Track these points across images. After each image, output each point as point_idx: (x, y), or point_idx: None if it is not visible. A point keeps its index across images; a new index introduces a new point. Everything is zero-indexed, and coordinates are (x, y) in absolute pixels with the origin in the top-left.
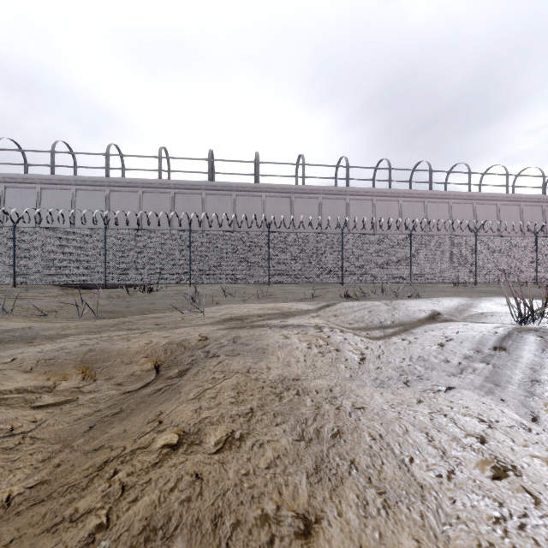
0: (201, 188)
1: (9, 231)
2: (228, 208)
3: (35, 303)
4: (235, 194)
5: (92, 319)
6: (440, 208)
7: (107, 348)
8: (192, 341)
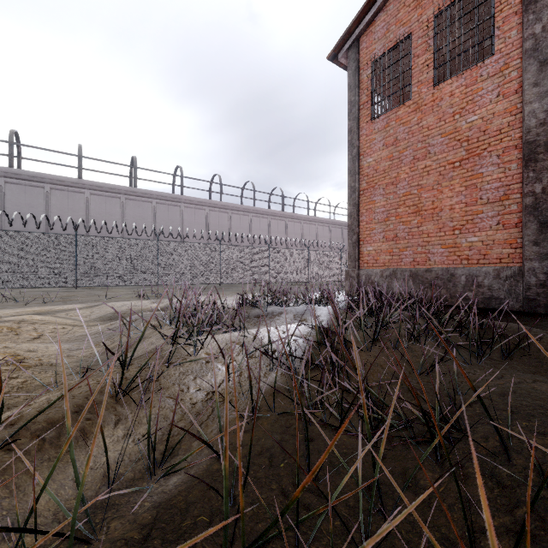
0: None
1: None
2: (38, 202)
3: None
4: (48, 187)
5: None
6: (262, 222)
7: None
8: None
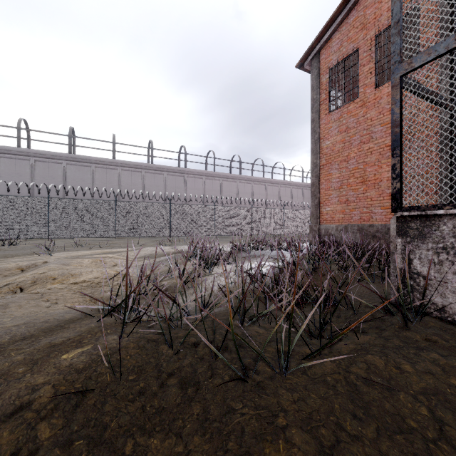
0: (62, 159)
1: None
2: (87, 177)
3: None
4: (94, 166)
5: None
6: (246, 187)
7: None
8: (39, 262)
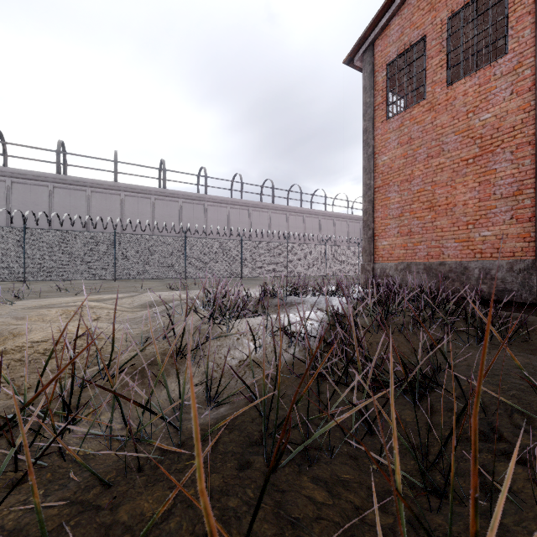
0: (48, 180)
1: None
2: (81, 203)
3: None
4: (89, 190)
5: None
6: (280, 218)
7: None
8: None
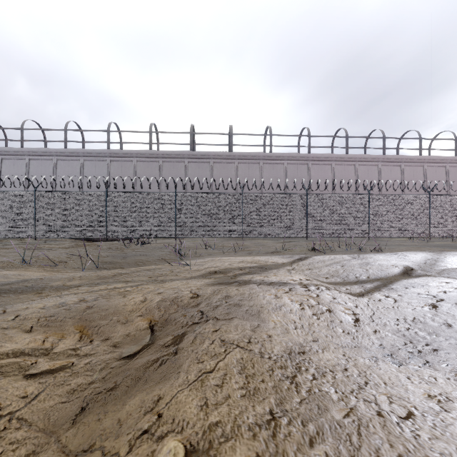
0: (184, 157)
1: (31, 194)
2: (206, 173)
3: (50, 254)
4: (212, 162)
5: (94, 269)
6: (393, 170)
7: (104, 305)
8: (184, 298)
